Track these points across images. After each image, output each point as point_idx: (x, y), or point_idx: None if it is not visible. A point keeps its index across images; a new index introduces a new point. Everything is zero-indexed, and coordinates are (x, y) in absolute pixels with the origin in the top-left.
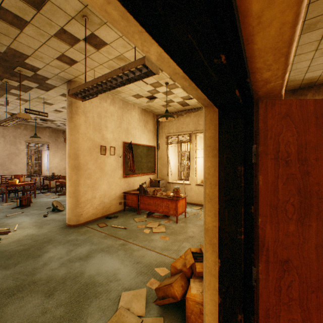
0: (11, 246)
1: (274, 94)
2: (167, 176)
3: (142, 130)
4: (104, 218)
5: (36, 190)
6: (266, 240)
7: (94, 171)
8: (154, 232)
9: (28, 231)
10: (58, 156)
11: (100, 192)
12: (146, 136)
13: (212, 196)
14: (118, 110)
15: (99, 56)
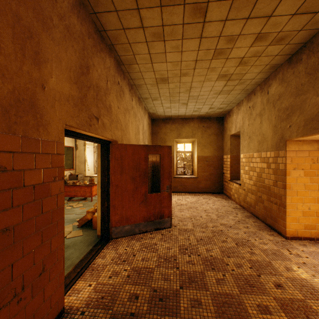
0: None
1: (115, 141)
2: (85, 171)
3: None
4: None
5: None
6: (112, 180)
7: None
8: (74, 207)
9: None
10: None
11: None
12: (65, 138)
13: (100, 171)
14: None
15: None
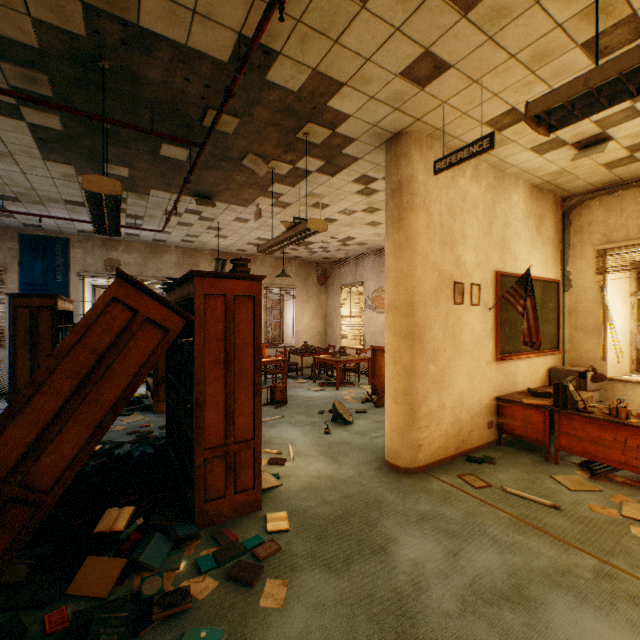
0: (307, 500)
1: None
2: (602, 362)
3: (530, 241)
4: (460, 458)
5: (285, 372)
6: None
7: (442, 343)
8: None
9: (316, 466)
10: (308, 311)
11: (452, 395)
12: (538, 254)
13: None
14: (485, 194)
15: (529, 22)
